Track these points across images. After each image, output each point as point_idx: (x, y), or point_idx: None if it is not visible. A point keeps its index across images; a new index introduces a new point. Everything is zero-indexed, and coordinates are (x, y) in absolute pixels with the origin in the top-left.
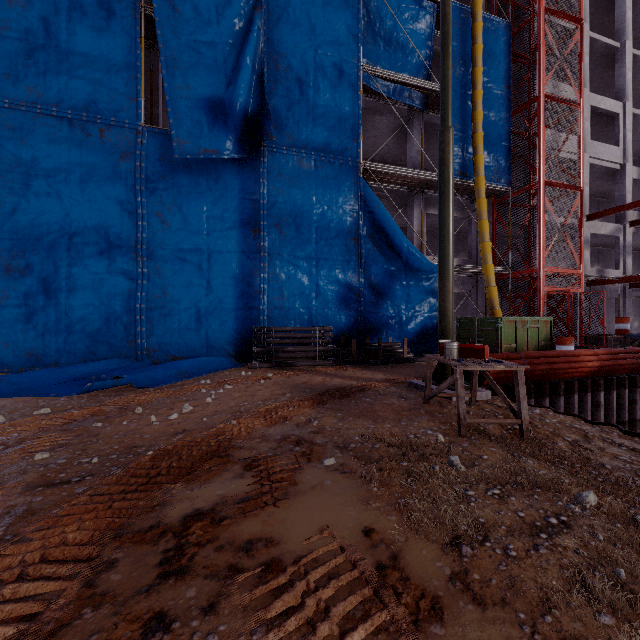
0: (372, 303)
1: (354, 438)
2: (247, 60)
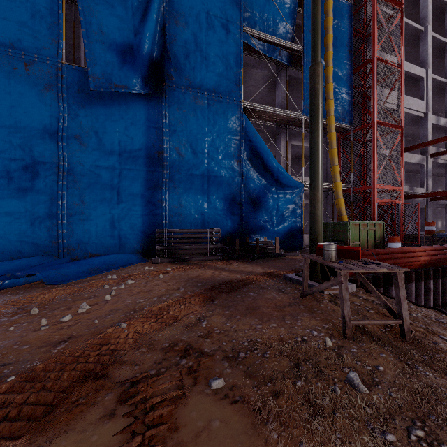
0: (251, 211)
1: (243, 343)
2: (152, 14)
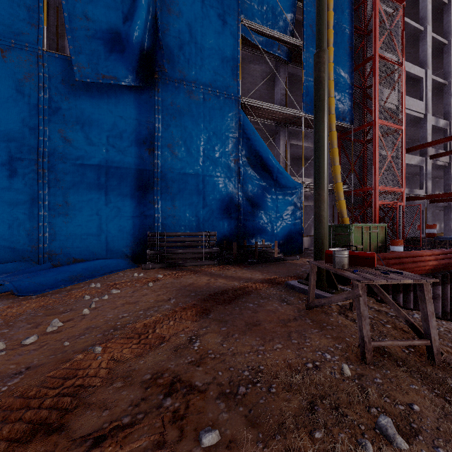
0: (249, 212)
1: (243, 373)
2: (142, 1)
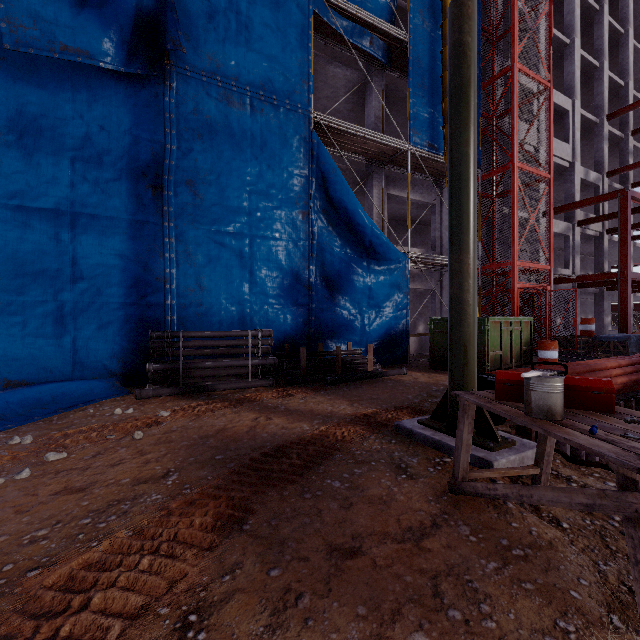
0: (326, 298)
1: None
2: None
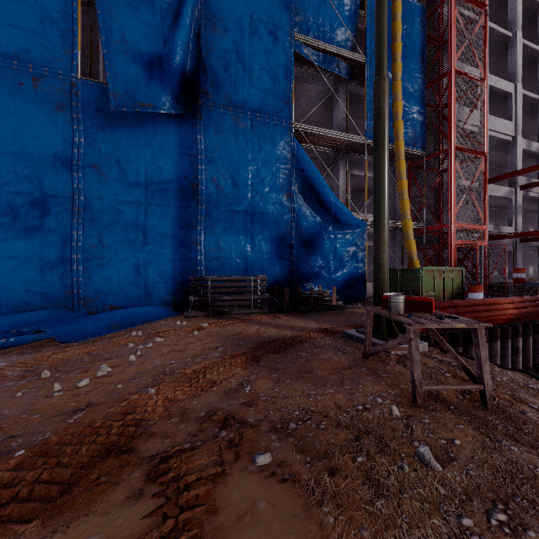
0: (303, 254)
1: (293, 413)
2: (184, 19)
